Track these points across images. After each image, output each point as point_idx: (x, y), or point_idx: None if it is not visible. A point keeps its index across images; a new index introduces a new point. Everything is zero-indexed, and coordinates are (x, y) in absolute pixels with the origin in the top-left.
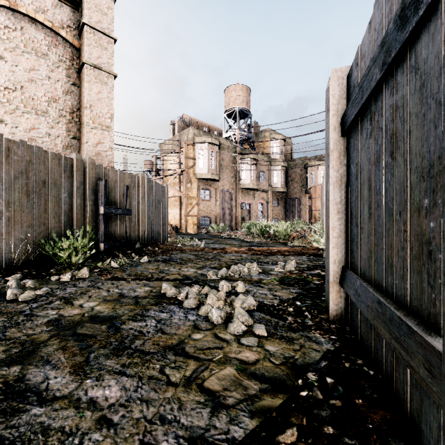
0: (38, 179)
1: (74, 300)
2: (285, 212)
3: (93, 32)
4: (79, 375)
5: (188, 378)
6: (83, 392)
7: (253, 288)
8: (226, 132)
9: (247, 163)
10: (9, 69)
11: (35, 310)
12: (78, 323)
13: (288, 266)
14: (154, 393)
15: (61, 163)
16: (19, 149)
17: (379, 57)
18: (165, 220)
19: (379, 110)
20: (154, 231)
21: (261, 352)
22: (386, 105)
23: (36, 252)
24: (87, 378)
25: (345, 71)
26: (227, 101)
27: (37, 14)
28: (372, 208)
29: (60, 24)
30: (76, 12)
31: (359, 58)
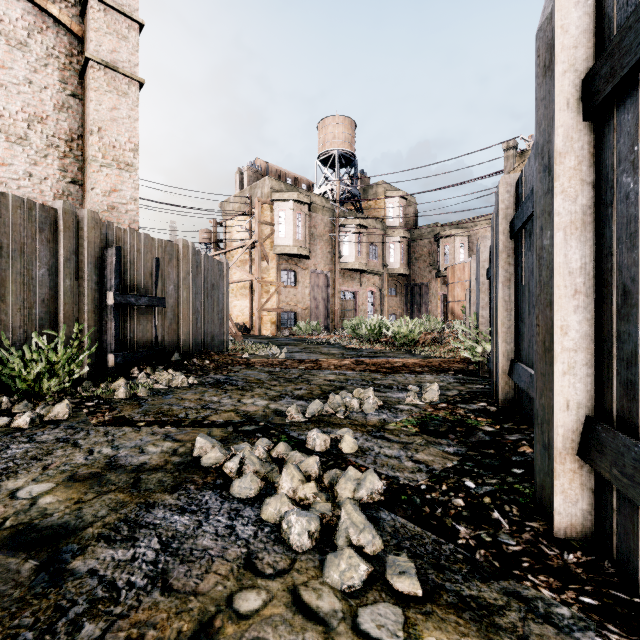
0: None
1: (8, 476)
2: (406, 305)
3: (104, 9)
4: None
5: None
6: None
7: (372, 444)
8: (320, 186)
9: (352, 232)
10: None
11: None
12: None
13: (429, 395)
14: None
15: (34, 216)
16: None
17: None
18: (223, 315)
19: None
20: (205, 333)
21: None
22: None
23: None
24: None
25: None
26: (322, 141)
27: None
28: None
29: None
30: None
31: None
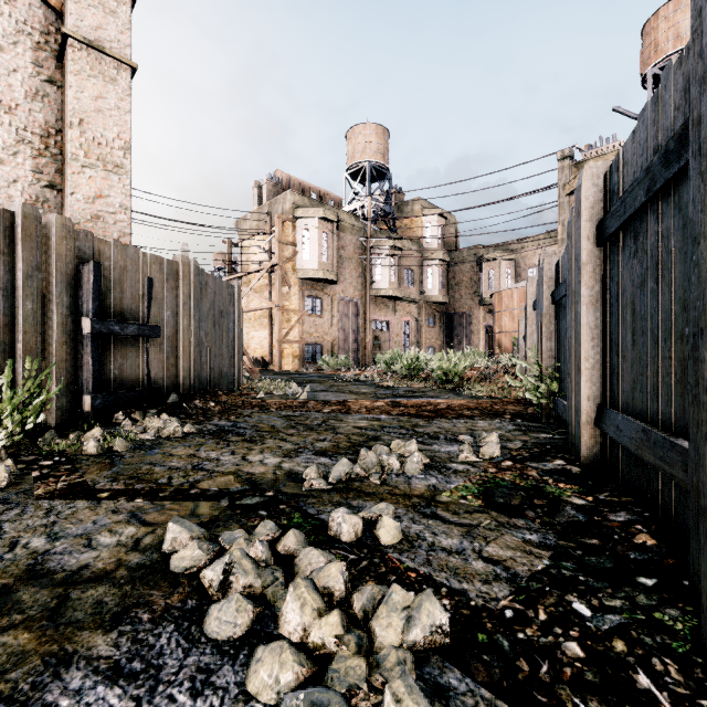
0: None
1: None
2: (446, 336)
3: None
4: None
5: None
6: None
7: (421, 528)
8: (349, 203)
9: (385, 254)
10: None
11: None
12: None
13: (488, 449)
14: None
15: None
16: None
17: None
18: (234, 347)
19: None
20: (212, 368)
21: None
22: None
23: None
24: None
25: None
26: (351, 152)
27: None
28: None
29: None
30: None
31: None
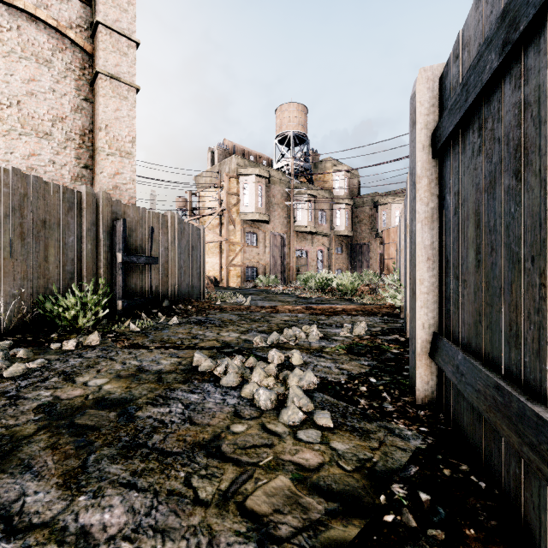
0: (36, 217)
1: (77, 375)
2: (350, 261)
3: (109, 33)
4: (70, 488)
5: (224, 493)
6: (72, 516)
7: (313, 360)
8: (277, 162)
9: (304, 201)
10: (2, 79)
11: (23, 390)
12: (79, 409)
13: (357, 330)
14: (175, 517)
15: (66, 198)
16: (10, 179)
17: (498, 35)
18: (200, 270)
19: (495, 114)
20: (187, 284)
21: (325, 452)
22: (506, 104)
23: (33, 311)
24: (80, 494)
25: (437, 71)
26: (279, 124)
27: (38, 9)
28: (482, 253)
29: (67, 23)
30: (88, 8)
31: (460, 48)
